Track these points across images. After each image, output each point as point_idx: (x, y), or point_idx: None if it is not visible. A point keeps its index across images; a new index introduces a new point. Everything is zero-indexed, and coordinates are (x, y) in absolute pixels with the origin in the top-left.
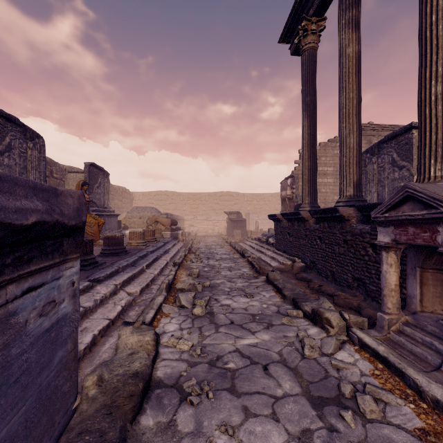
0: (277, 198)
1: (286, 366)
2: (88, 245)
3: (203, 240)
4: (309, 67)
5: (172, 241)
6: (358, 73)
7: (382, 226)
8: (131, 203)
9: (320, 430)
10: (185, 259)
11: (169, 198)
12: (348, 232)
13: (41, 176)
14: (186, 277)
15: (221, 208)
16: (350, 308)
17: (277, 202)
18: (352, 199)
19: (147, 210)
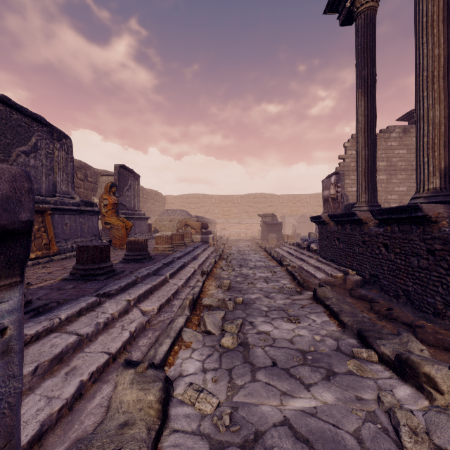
0: (315, 199)
1: None
2: (104, 251)
3: (236, 245)
4: (367, 32)
5: (202, 245)
6: (446, 20)
7: None
8: (164, 207)
9: None
10: (215, 266)
11: (201, 201)
12: (436, 239)
13: (68, 178)
14: (215, 290)
15: (254, 211)
16: (447, 349)
17: (316, 204)
18: (439, 192)
19: (177, 212)
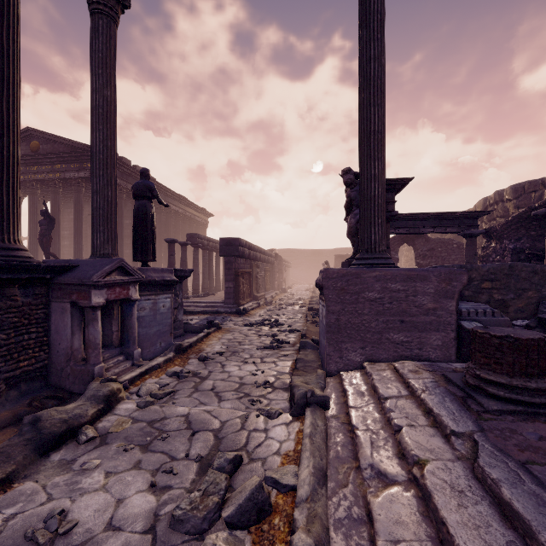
0: None
1: (197, 389)
2: None
3: None
4: None
5: None
6: None
7: (98, 289)
8: None
9: (216, 372)
10: None
11: None
12: None
13: None
14: None
15: None
16: None
17: None
18: None
19: None
